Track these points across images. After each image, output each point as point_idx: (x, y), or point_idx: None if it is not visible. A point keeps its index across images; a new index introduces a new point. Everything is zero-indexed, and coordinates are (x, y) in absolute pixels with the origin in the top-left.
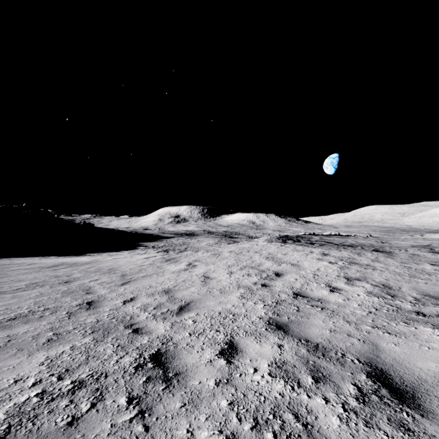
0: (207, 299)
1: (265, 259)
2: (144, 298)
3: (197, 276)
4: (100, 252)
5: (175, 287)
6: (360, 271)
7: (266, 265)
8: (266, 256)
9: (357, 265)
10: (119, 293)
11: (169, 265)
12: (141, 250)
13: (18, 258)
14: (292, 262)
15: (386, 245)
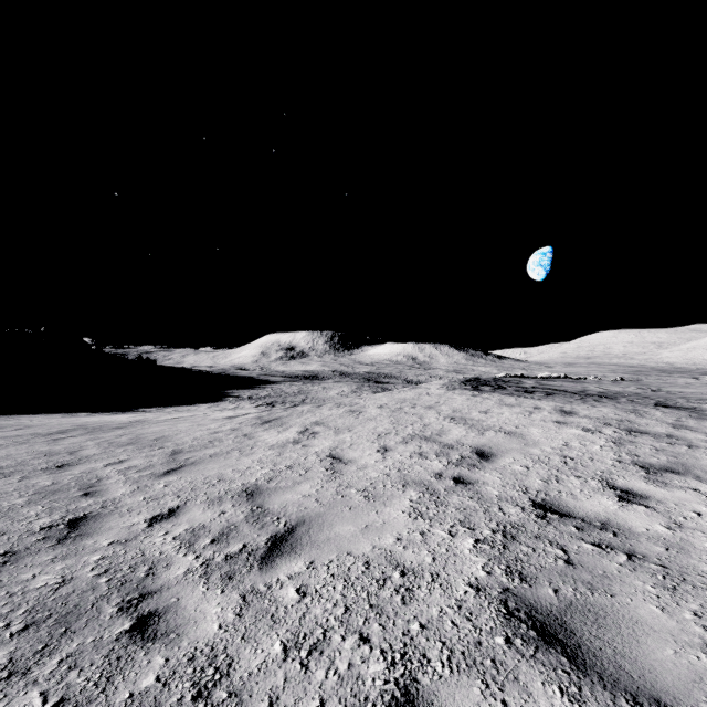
0: (336, 516)
1: (450, 422)
2: (198, 511)
3: (318, 457)
4: (162, 405)
5: (271, 481)
6: (663, 449)
7: (454, 433)
8: (449, 415)
9: (647, 435)
10: (151, 494)
11: (267, 431)
12: (230, 402)
13: (25, 415)
14: (505, 428)
15: (670, 396)
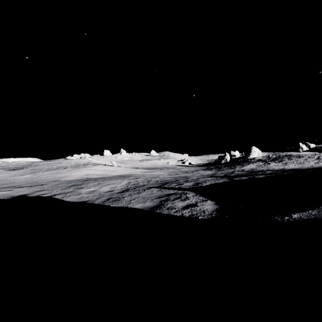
0: None
1: None
2: None
3: None
4: None
5: None
6: None
7: None
8: None
9: None
10: None
11: None
12: None
13: None
14: None
15: None
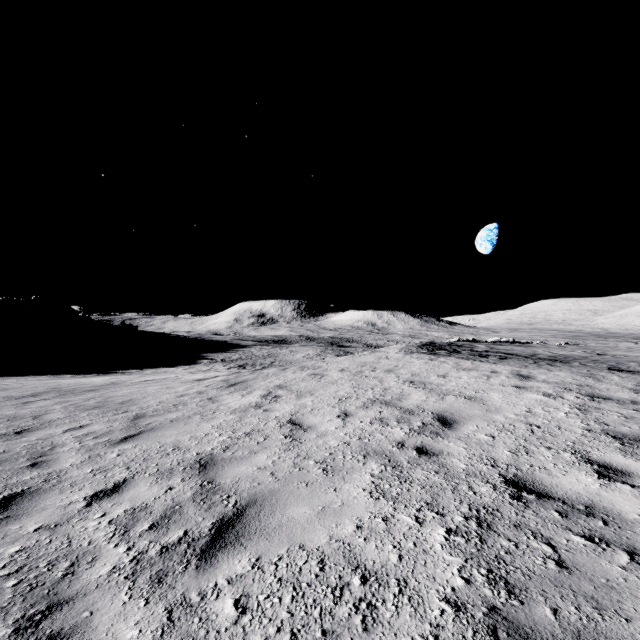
0: (291, 494)
1: (409, 386)
2: (144, 486)
3: (278, 422)
4: (141, 367)
5: (227, 450)
6: (631, 417)
7: (414, 398)
8: (409, 379)
9: (611, 401)
10: (101, 465)
11: (232, 394)
12: (204, 364)
13: (13, 377)
14: (465, 392)
15: (618, 360)
